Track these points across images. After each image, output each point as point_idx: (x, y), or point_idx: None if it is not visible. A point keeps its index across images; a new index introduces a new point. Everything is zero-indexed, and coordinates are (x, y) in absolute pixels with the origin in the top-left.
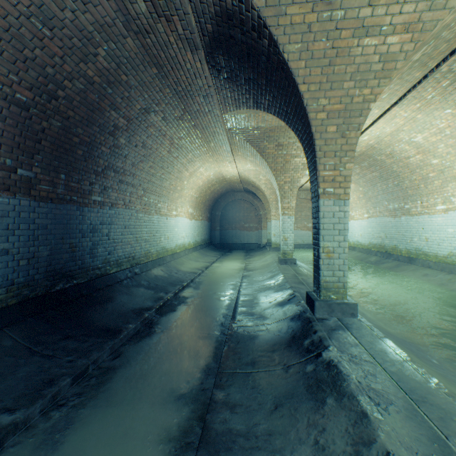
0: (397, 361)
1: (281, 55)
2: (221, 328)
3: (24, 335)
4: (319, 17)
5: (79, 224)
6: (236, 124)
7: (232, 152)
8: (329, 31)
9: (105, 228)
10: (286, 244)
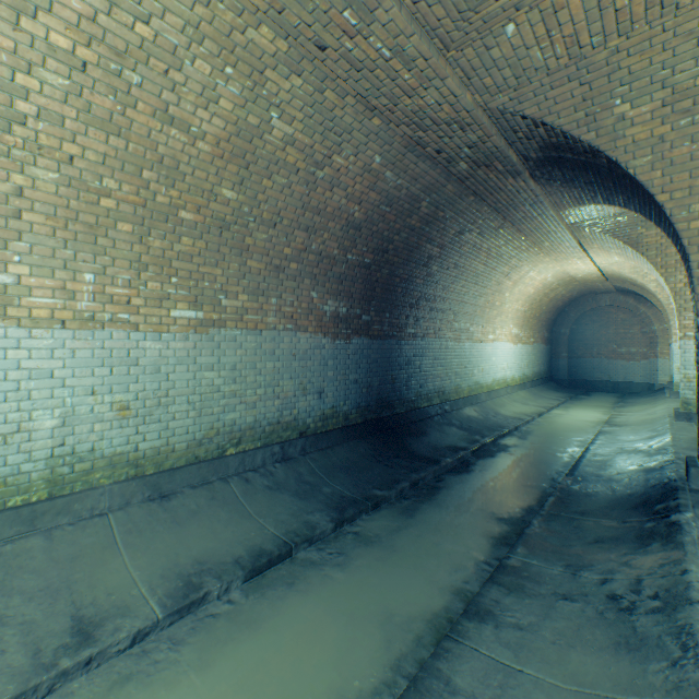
0: None
1: (624, 171)
2: (551, 483)
3: (370, 448)
4: (673, 126)
5: (397, 357)
6: (581, 216)
7: (581, 245)
8: (693, 134)
9: (416, 360)
10: (688, 388)
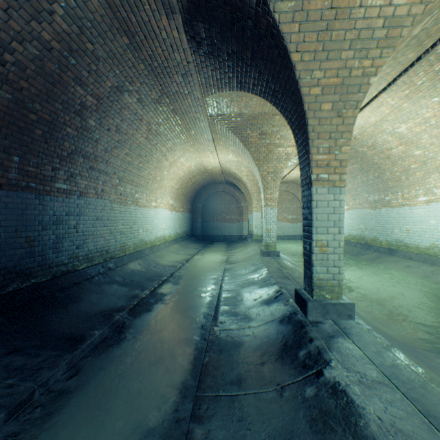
0: (416, 382)
1: (271, 16)
2: (202, 332)
3: None
4: None
5: (39, 215)
6: (217, 109)
7: (214, 141)
8: None
9: (72, 219)
10: (268, 236)
